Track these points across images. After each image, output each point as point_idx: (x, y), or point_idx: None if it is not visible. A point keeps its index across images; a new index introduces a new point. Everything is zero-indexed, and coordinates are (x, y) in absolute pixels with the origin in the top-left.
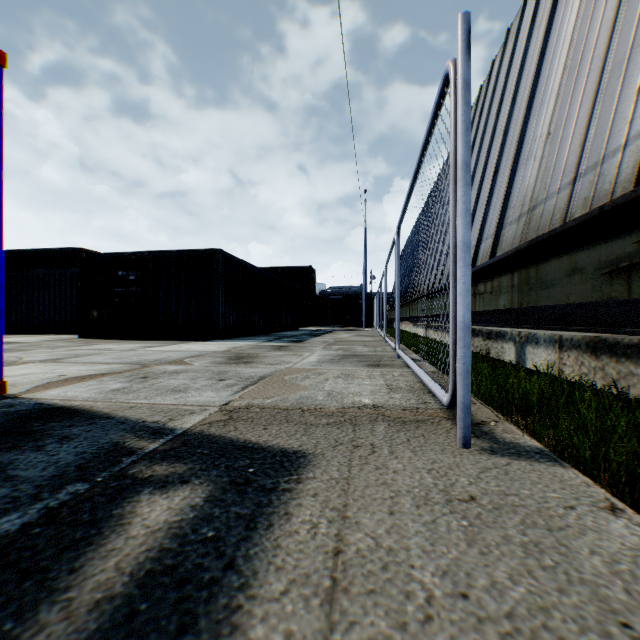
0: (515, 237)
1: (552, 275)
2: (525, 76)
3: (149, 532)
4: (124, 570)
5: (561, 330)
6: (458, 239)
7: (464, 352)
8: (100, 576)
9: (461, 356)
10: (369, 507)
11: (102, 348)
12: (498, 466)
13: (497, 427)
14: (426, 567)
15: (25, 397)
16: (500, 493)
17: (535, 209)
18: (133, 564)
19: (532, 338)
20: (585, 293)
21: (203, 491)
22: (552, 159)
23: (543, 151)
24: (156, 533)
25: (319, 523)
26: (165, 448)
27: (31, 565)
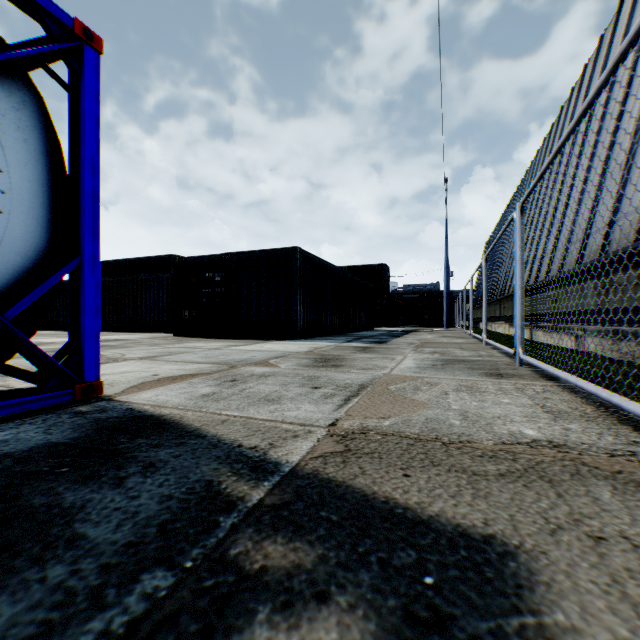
0: None
1: None
2: None
3: None
4: None
5: None
6: None
7: None
8: None
9: None
10: None
11: (191, 346)
12: None
13: None
14: None
15: (118, 400)
16: None
17: None
18: None
19: None
20: None
21: (362, 635)
22: None
23: None
24: None
25: None
26: (273, 501)
27: None
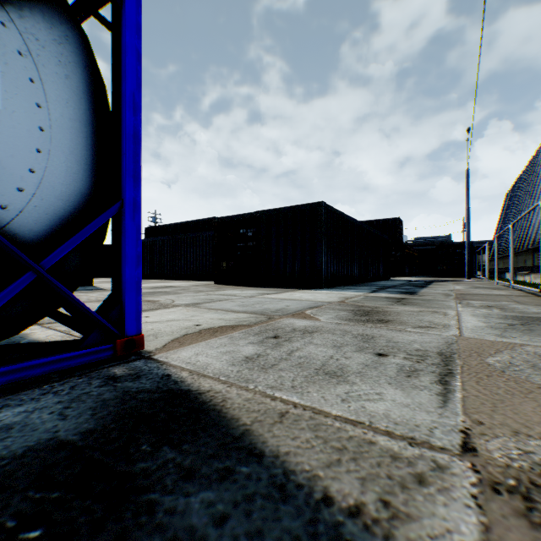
0: None
1: None
2: None
3: None
4: None
5: None
6: None
7: None
8: None
9: None
10: None
11: (229, 294)
12: None
13: None
14: None
15: (156, 359)
16: None
17: None
18: None
19: None
20: None
21: None
22: None
23: None
24: None
25: None
26: None
27: None
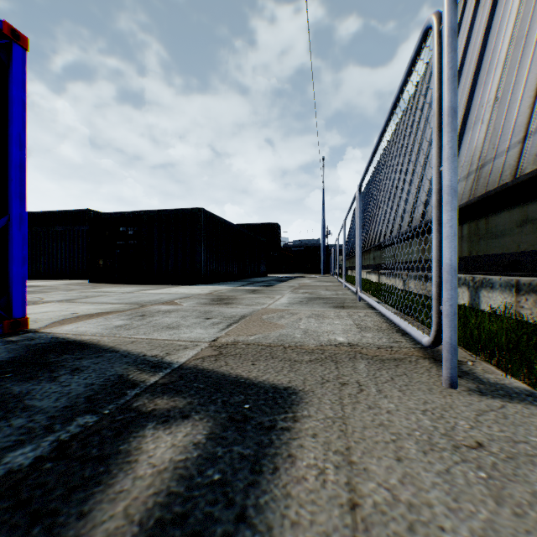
0: (464, 193)
1: (502, 226)
2: (470, 50)
3: (155, 472)
4: (132, 517)
5: (514, 276)
6: (444, 184)
7: (450, 294)
8: (108, 524)
9: (447, 298)
10: (373, 451)
11: (107, 291)
12: (493, 408)
13: (475, 367)
14: (458, 530)
15: (43, 331)
16: (507, 439)
17: (484, 167)
18: (141, 510)
19: (487, 283)
20: (536, 242)
21: (204, 427)
22: (500, 121)
23: (491, 115)
24: (162, 473)
25: (326, 468)
26: (164, 381)
27: (40, 506)
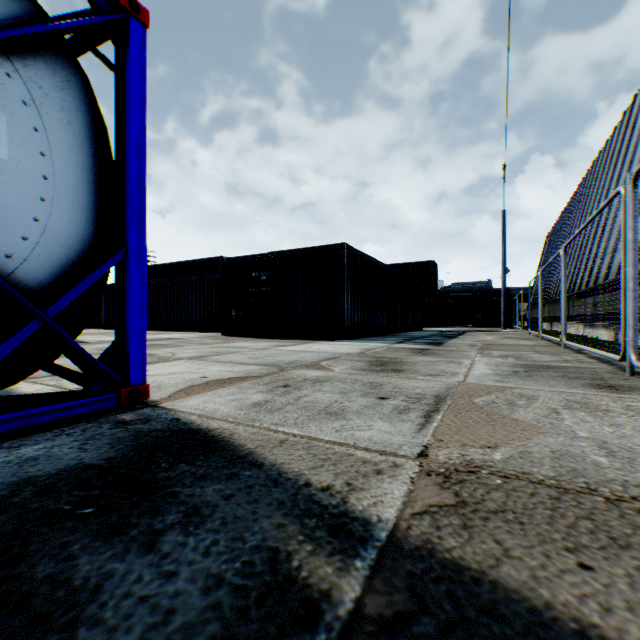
0: None
1: None
2: None
3: None
4: None
5: None
6: None
7: None
8: None
9: None
10: None
11: (239, 346)
12: None
13: None
14: None
15: (163, 406)
16: None
17: None
18: None
19: None
20: None
21: None
22: None
23: None
24: None
25: None
26: (379, 608)
27: None
